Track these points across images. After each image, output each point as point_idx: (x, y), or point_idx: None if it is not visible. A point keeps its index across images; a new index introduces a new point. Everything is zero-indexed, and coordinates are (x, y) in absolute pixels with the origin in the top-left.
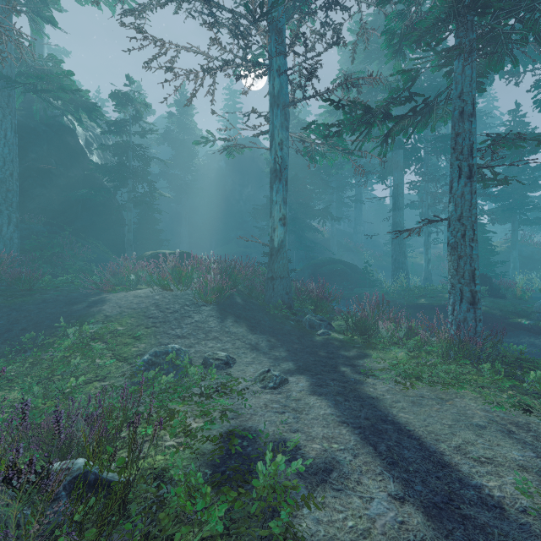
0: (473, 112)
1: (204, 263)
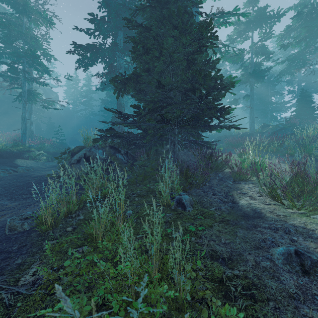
0: (22, 95)
1: (14, 134)
